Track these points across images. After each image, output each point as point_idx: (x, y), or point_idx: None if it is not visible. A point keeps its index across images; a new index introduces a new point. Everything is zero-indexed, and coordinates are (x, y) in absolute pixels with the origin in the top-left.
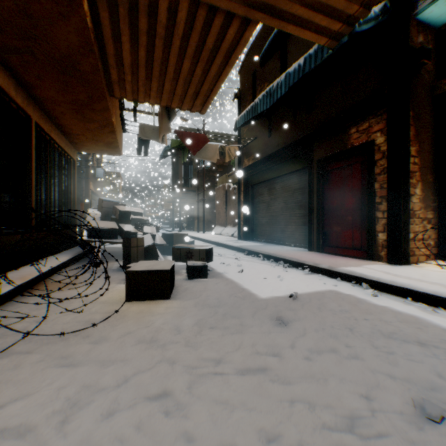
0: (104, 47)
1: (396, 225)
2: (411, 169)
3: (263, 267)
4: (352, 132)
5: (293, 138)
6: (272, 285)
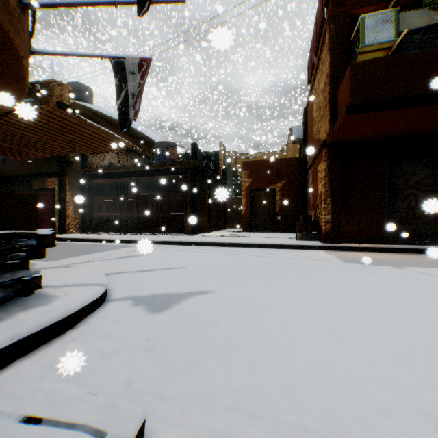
0: None
1: (62, 220)
2: (69, 200)
3: None
4: (49, 181)
5: (22, 172)
6: None
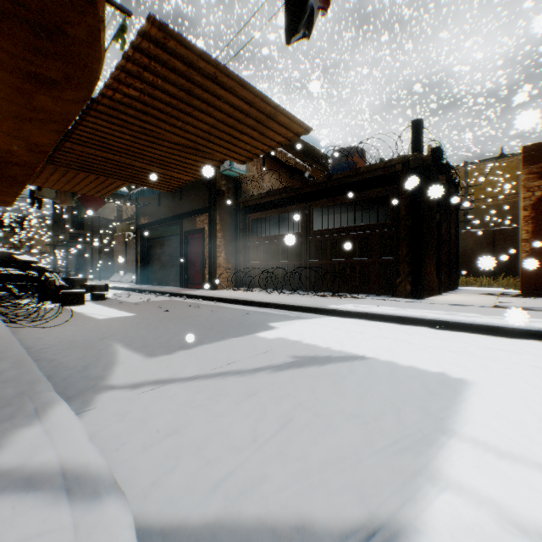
0: (41, 174)
1: (211, 271)
2: (219, 244)
3: (145, 296)
4: (198, 220)
5: (173, 213)
6: (142, 299)
